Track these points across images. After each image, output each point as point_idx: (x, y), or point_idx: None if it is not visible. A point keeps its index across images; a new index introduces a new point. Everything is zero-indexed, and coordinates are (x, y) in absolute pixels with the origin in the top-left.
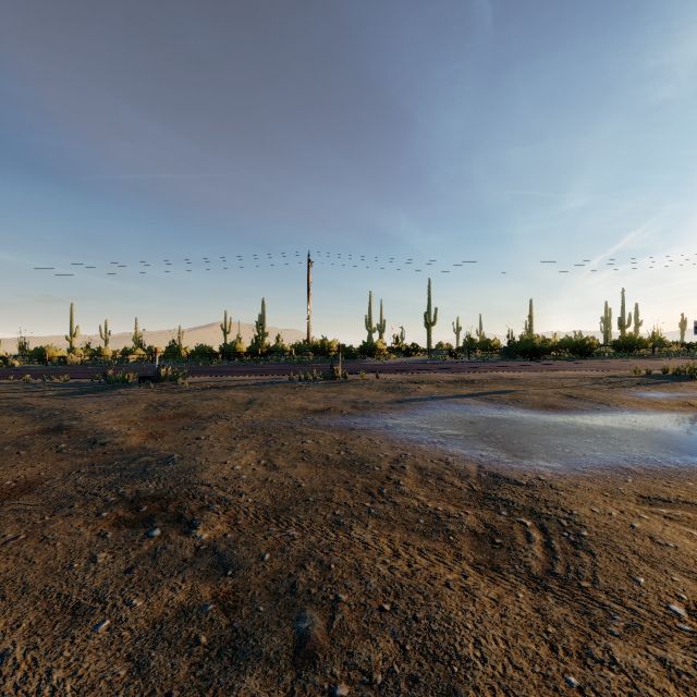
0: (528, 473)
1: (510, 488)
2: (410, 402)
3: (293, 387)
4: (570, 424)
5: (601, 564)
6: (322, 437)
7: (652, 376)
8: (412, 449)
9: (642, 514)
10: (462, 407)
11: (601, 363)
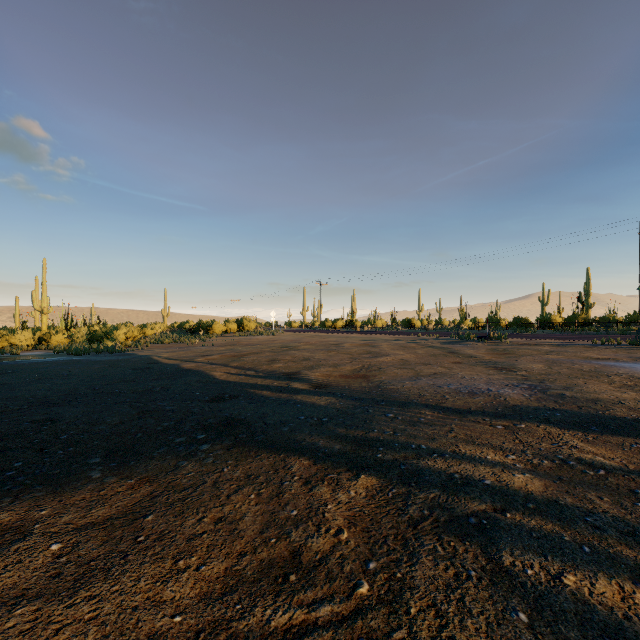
0: None
1: None
2: None
3: (591, 347)
4: None
5: None
6: (587, 365)
7: None
8: None
9: None
10: None
11: None
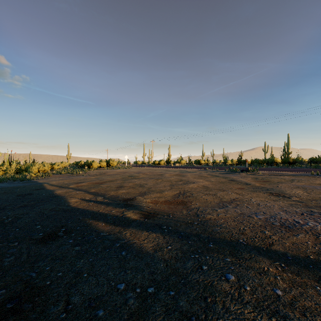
0: None
1: None
2: None
3: (313, 177)
4: None
5: None
6: None
7: None
8: None
9: None
10: None
11: None
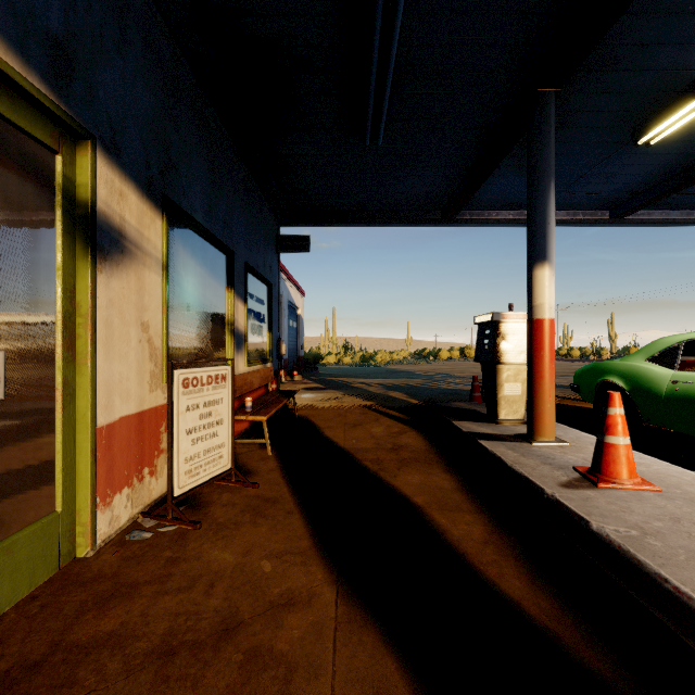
0: None
1: None
2: None
3: None
4: None
5: None
6: None
7: None
8: None
9: None
10: None
11: None
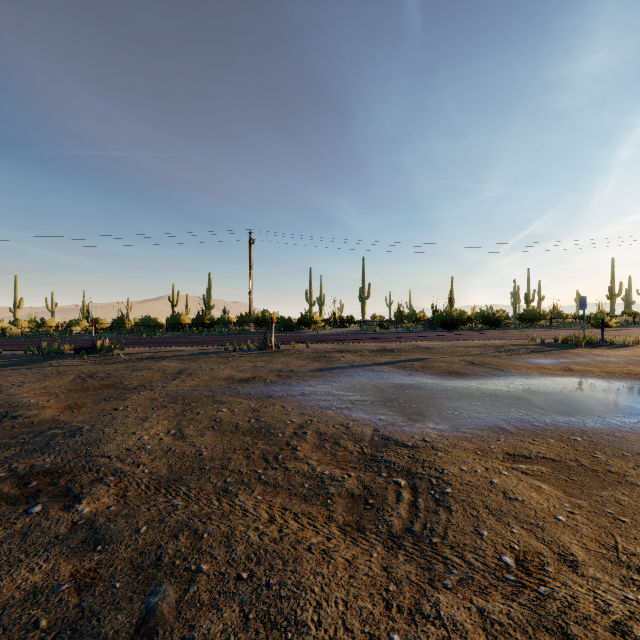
0: (416, 435)
1: (396, 450)
2: (331, 370)
3: (226, 357)
4: (466, 388)
5: (455, 520)
6: (239, 405)
7: (545, 344)
8: (319, 415)
9: (503, 470)
10: (376, 375)
11: (507, 333)
